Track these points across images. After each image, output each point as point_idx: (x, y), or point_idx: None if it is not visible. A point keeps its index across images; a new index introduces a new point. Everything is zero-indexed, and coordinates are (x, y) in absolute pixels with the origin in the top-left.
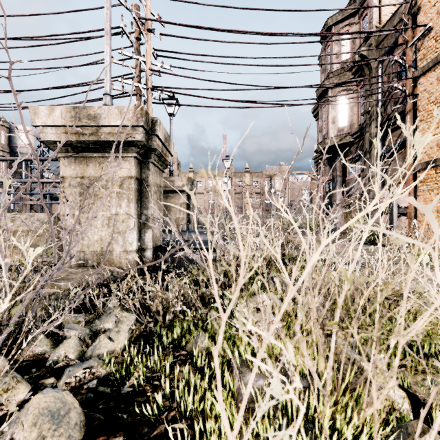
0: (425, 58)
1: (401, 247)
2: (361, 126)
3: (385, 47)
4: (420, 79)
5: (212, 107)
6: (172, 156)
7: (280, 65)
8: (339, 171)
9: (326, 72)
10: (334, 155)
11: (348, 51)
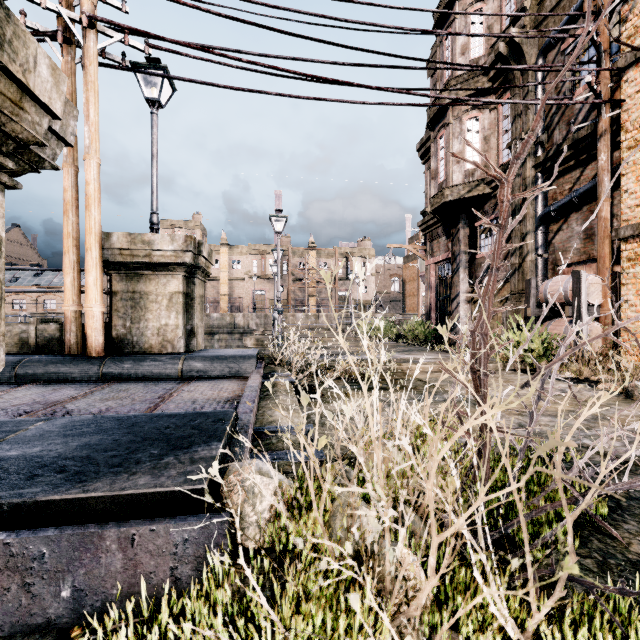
0: (638, 32)
1: (638, 389)
2: (507, 167)
3: (564, 15)
4: (628, 72)
5: (243, 90)
6: (58, 118)
7: (380, 25)
8: (464, 244)
9: (444, 80)
10: (456, 217)
11: (481, 43)
